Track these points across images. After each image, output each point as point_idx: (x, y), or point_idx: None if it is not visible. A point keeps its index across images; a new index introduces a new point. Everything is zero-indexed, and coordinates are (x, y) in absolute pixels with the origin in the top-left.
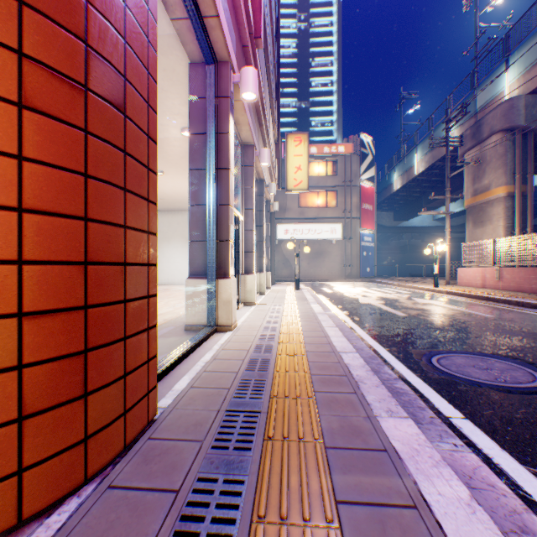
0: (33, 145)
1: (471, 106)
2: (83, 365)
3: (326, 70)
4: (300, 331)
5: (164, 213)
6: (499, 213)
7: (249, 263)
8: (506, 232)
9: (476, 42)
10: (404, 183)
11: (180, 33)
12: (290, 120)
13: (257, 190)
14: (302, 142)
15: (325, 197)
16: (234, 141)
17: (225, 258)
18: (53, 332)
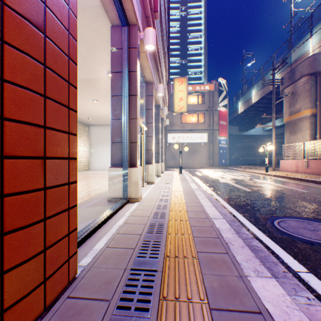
0: None
1: (288, 60)
2: None
3: (197, 40)
4: (184, 202)
5: (98, 127)
6: (306, 126)
7: (150, 157)
8: (311, 137)
9: (291, 20)
10: (246, 108)
11: (104, 4)
12: (176, 71)
13: (155, 112)
14: (183, 82)
15: (197, 117)
16: (141, 80)
17: (134, 153)
18: None
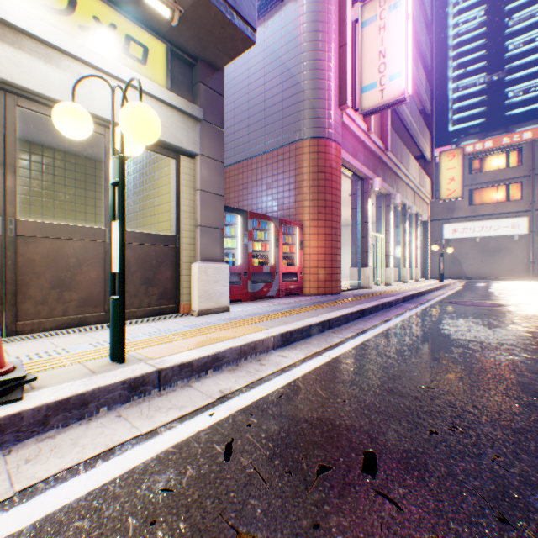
0: (326, 245)
1: None
2: (331, 276)
3: (531, 22)
4: (399, 290)
5: None
6: None
7: (387, 261)
8: None
9: None
10: None
11: (347, 177)
12: (475, 100)
13: (400, 213)
14: (455, 156)
15: (504, 190)
16: (378, 194)
17: (365, 259)
18: (328, 270)
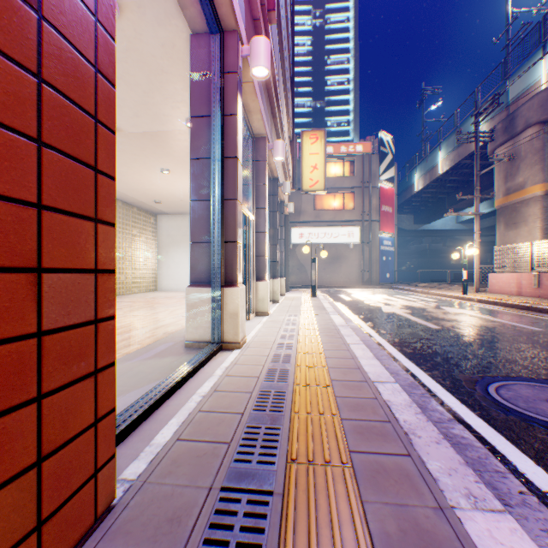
0: None
1: (502, 98)
2: None
3: (342, 67)
4: (321, 350)
5: (173, 216)
6: (536, 213)
7: (261, 268)
8: (544, 234)
9: (507, 29)
10: (427, 183)
11: None
12: (305, 120)
13: (270, 190)
14: (318, 139)
15: (341, 199)
16: (244, 133)
17: (232, 262)
18: None
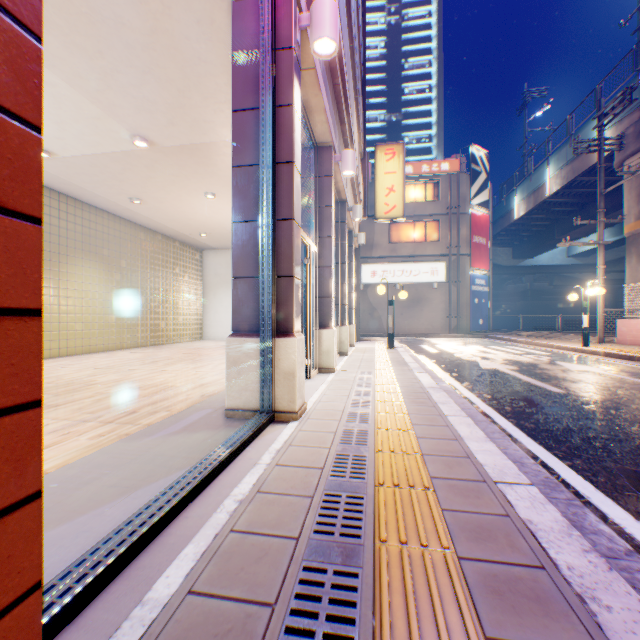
0: None
1: (633, 94)
2: None
3: (423, 72)
4: (409, 425)
5: (221, 252)
6: None
7: (326, 312)
8: None
9: None
10: (530, 208)
11: None
12: (377, 137)
13: (336, 216)
14: (395, 155)
15: (423, 229)
16: (305, 141)
17: (286, 303)
18: None
